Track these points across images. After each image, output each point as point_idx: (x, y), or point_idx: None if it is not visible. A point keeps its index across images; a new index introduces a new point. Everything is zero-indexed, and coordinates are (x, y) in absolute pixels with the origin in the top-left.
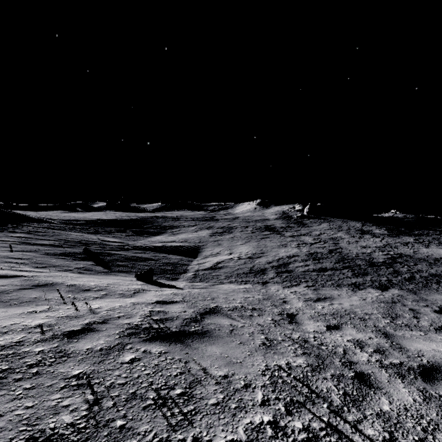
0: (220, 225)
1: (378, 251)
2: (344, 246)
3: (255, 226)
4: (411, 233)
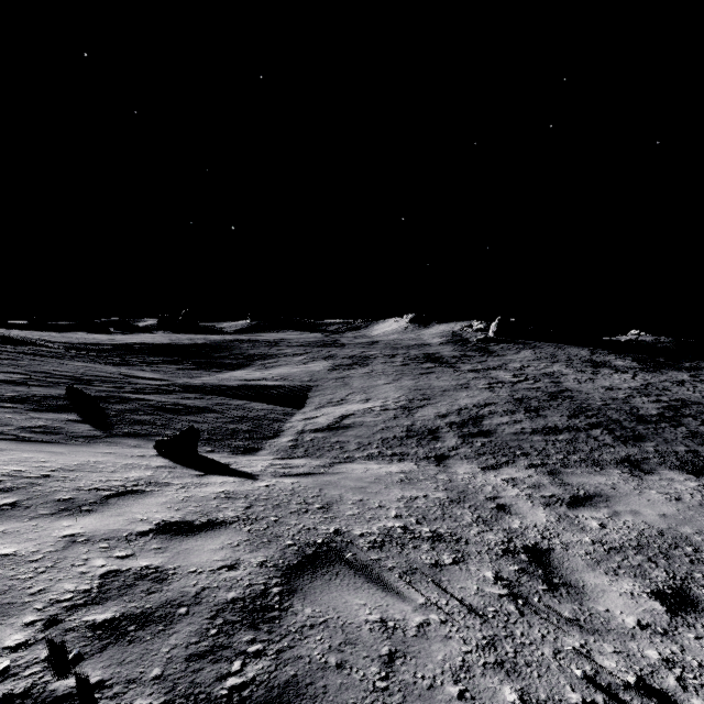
0: (348, 353)
1: (637, 395)
2: (572, 386)
3: (407, 354)
4: (680, 366)
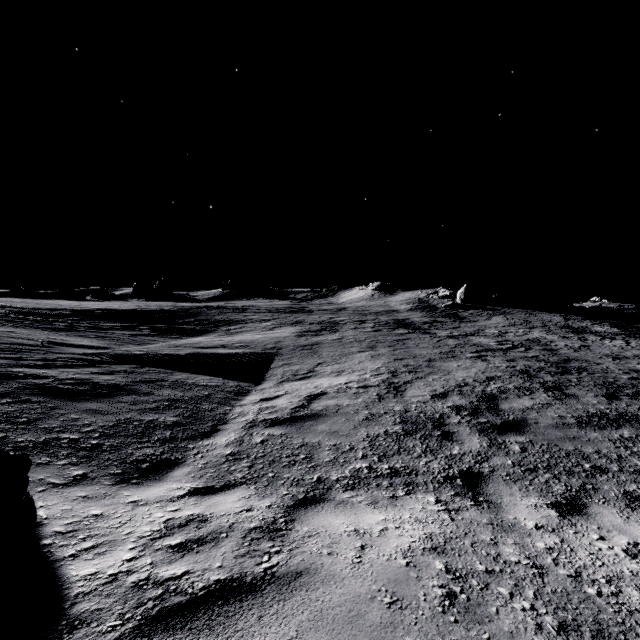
0: (316, 319)
1: None
2: (572, 355)
3: (377, 320)
4: None
